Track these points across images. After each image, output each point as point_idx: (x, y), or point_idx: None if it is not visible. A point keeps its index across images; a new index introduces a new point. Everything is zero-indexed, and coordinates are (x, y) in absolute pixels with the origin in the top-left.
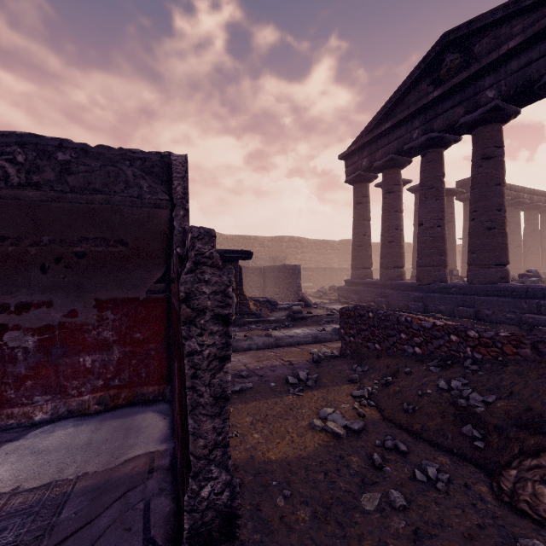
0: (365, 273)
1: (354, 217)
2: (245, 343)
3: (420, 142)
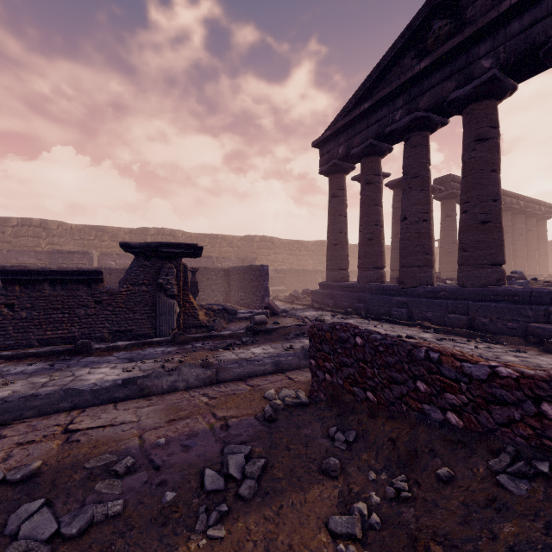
0: (341, 275)
1: (329, 213)
2: (167, 379)
3: (404, 124)
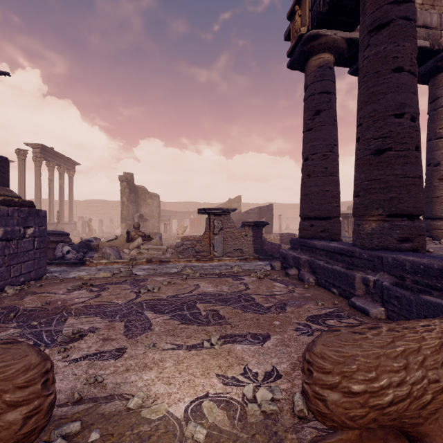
0: None
1: None
2: None
3: None
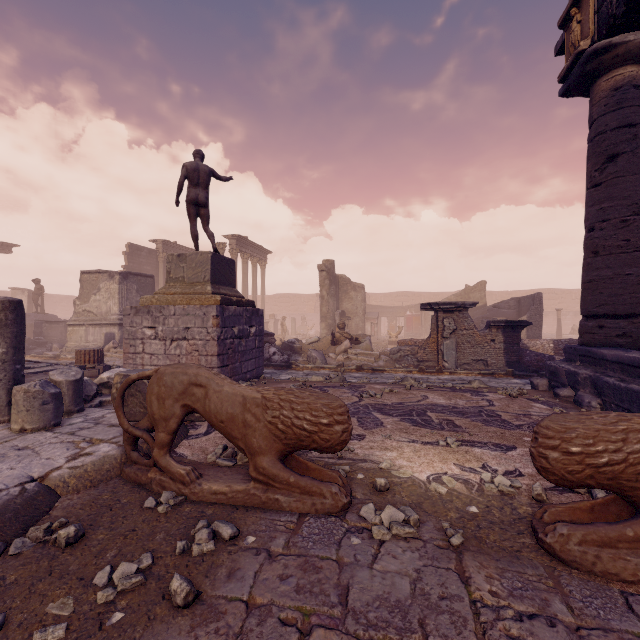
0: None
1: None
2: None
3: None
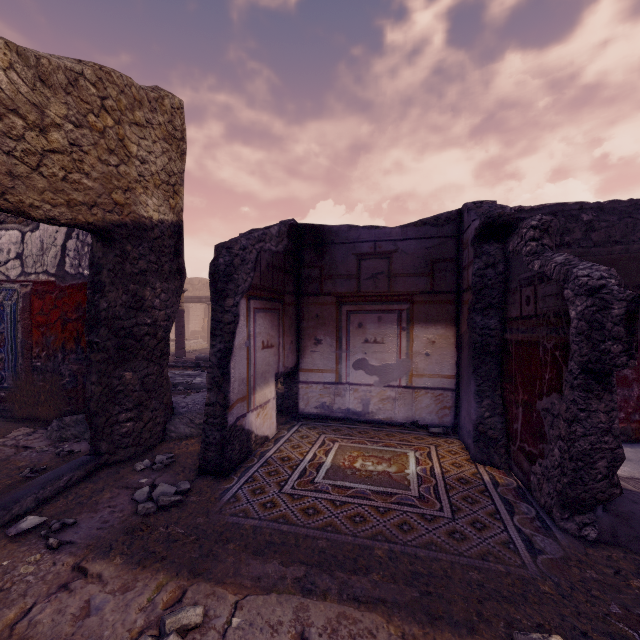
0: None
1: None
2: None
3: None
